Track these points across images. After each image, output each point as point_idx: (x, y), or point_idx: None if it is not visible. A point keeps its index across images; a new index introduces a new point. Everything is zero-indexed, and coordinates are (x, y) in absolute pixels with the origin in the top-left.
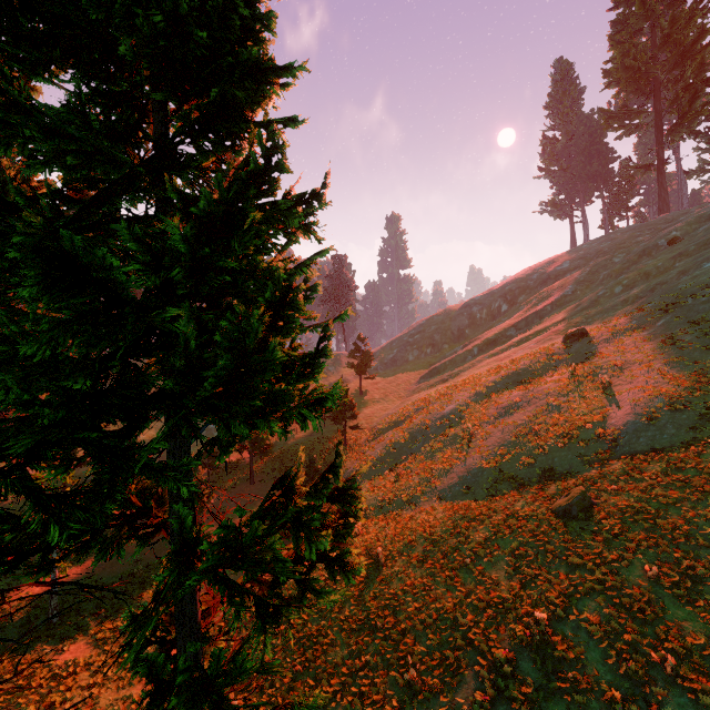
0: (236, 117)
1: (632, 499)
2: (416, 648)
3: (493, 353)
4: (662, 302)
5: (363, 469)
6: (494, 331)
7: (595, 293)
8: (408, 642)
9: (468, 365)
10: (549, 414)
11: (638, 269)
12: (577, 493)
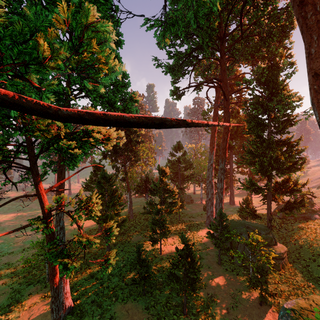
0: None
1: None
2: None
3: None
4: None
5: None
6: None
7: None
8: None
9: None
10: None
11: None
12: None
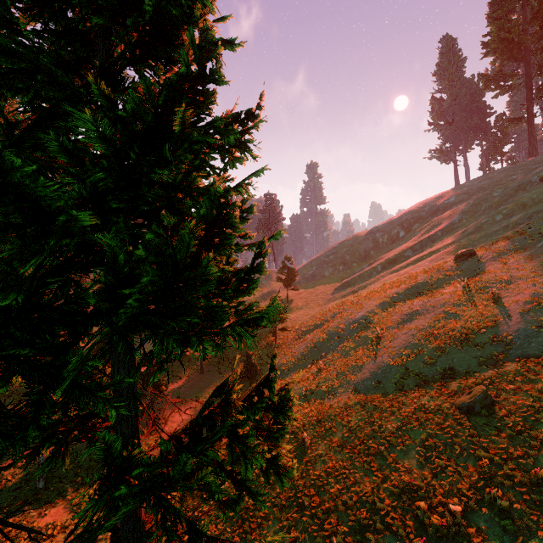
0: (175, 40)
1: (531, 399)
2: (339, 528)
3: (394, 270)
4: (541, 227)
5: (295, 378)
6: (394, 252)
7: (478, 221)
8: (332, 522)
9: (374, 279)
10: (447, 321)
11: (515, 200)
12: (479, 391)
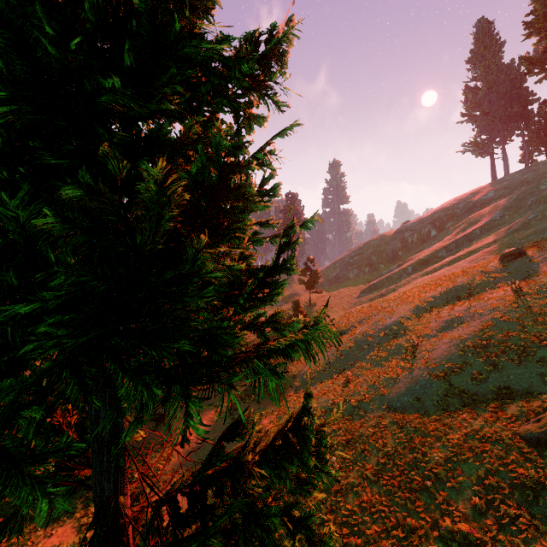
0: None
1: None
2: None
3: (426, 271)
4: None
5: (334, 416)
6: (425, 252)
7: (525, 217)
8: None
9: (404, 282)
10: (497, 329)
11: None
12: None
